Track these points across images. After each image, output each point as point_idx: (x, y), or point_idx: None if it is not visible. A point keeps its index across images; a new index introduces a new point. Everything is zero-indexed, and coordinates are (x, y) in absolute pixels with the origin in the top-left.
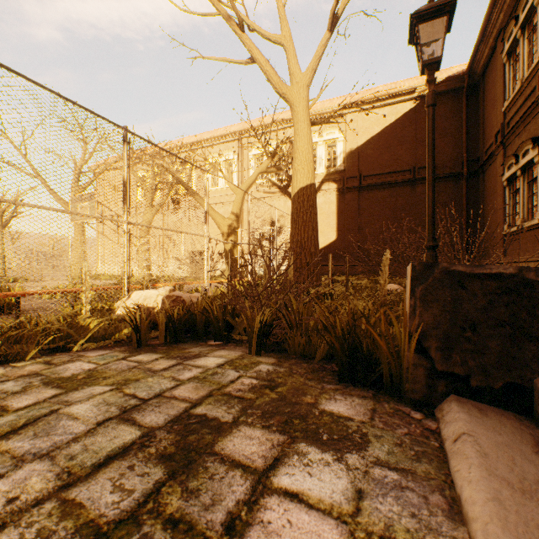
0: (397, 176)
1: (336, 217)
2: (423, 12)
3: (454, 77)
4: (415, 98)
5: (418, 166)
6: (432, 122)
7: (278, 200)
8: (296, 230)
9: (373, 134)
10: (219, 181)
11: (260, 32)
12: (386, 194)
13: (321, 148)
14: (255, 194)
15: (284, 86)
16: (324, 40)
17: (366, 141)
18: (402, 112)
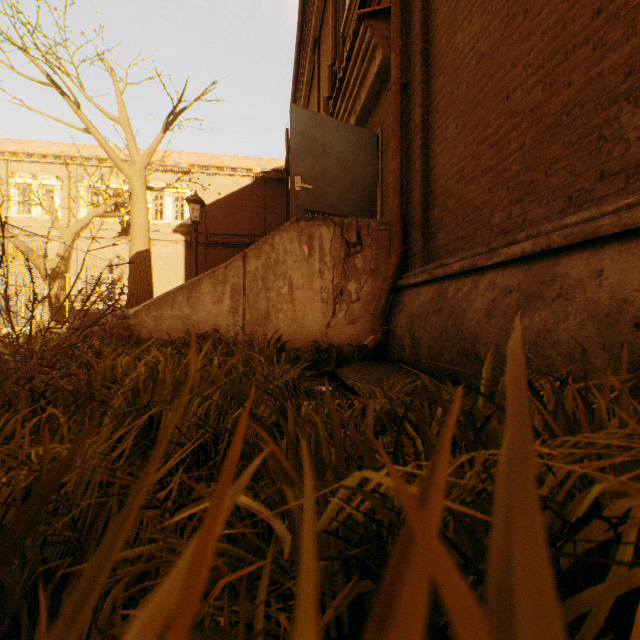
0: (239, 239)
1: (185, 268)
2: (190, 200)
3: (278, 171)
4: (253, 177)
5: (255, 233)
6: (196, 249)
7: (119, 243)
8: (134, 285)
9: (219, 197)
10: (33, 208)
11: (98, 108)
12: (230, 252)
13: (169, 199)
14: (89, 232)
15: (122, 163)
16: (159, 138)
17: (213, 203)
18: (243, 185)
